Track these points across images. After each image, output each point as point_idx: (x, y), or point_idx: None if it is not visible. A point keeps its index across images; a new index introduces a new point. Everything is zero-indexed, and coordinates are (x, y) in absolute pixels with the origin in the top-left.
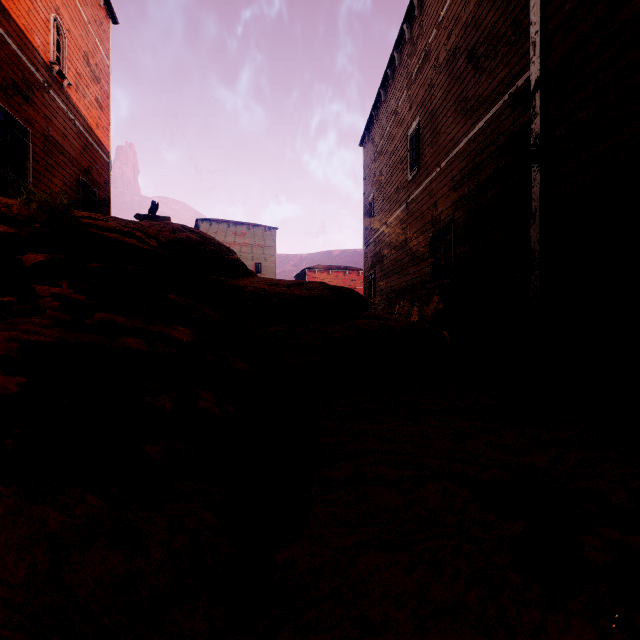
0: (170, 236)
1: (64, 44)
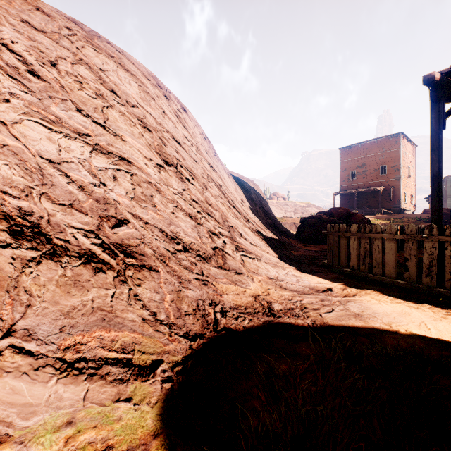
0: None
1: (409, 169)
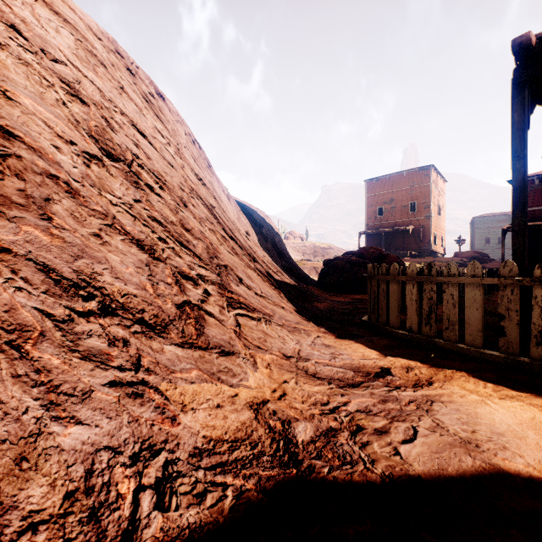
0: (470, 255)
1: (439, 207)
